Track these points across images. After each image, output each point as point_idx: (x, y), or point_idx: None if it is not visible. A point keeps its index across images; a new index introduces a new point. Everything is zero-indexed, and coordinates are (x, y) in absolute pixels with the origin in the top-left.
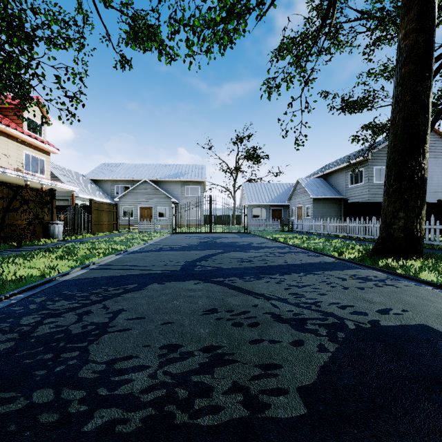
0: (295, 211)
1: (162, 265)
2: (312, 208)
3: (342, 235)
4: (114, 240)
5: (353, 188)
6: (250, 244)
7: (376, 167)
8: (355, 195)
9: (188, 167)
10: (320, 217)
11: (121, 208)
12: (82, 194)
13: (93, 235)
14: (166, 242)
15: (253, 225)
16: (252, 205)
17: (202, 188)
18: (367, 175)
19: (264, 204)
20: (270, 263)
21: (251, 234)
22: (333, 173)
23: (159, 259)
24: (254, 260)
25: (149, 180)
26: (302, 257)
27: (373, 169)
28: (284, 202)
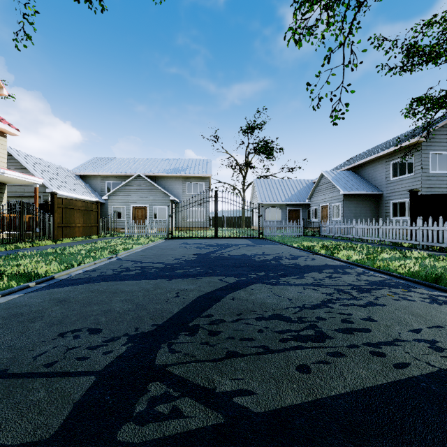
0: (318, 211)
1: (33, 371)
2: (342, 207)
3: (409, 243)
4: (68, 251)
5: (398, 180)
6: (278, 260)
7: (432, 152)
8: (400, 190)
9: (191, 161)
10: (353, 218)
11: (110, 208)
12: (58, 190)
13: (53, 242)
14: (146, 255)
15: (267, 228)
16: (265, 204)
17: (206, 185)
18: (420, 163)
19: (279, 203)
20: (393, 354)
21: (267, 240)
22: (368, 163)
23: (75, 318)
24: (328, 330)
25: (145, 175)
26: (432, 308)
27: (428, 155)
28: (303, 201)
